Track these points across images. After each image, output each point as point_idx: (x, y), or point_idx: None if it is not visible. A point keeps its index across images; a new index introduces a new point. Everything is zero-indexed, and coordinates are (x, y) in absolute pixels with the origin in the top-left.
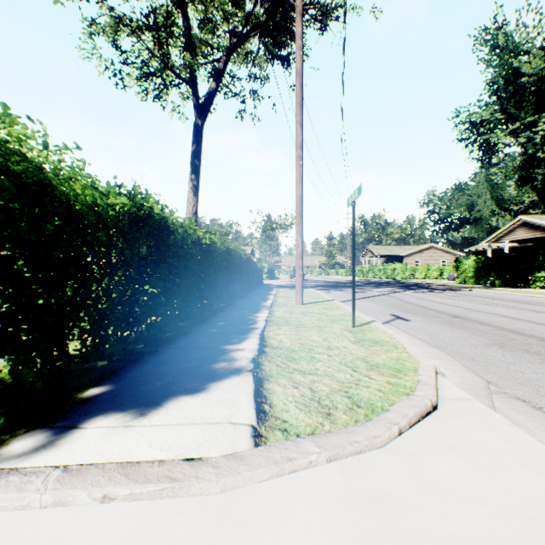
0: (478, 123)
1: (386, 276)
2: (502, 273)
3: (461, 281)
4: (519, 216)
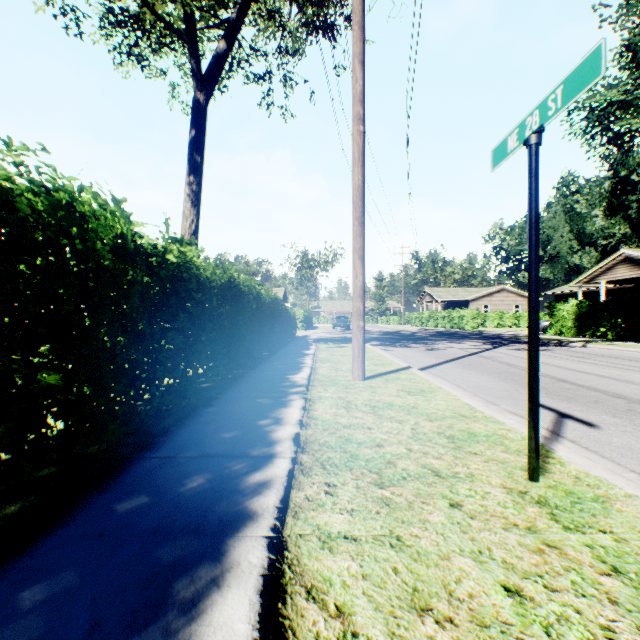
0: (601, 109)
1: (451, 325)
2: (618, 322)
3: (557, 332)
4: (620, 250)
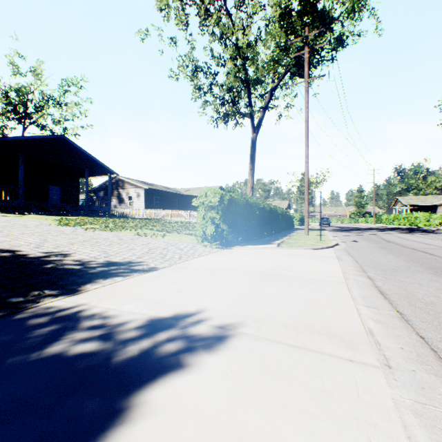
0: None
1: (409, 223)
2: None
3: None
4: None
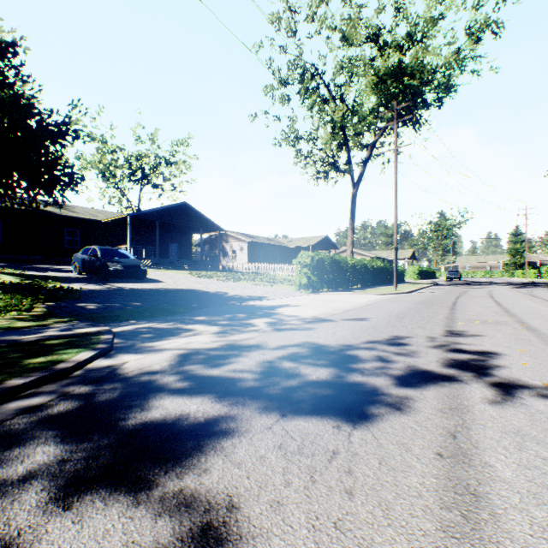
0: None
1: None
2: None
3: None
4: None
